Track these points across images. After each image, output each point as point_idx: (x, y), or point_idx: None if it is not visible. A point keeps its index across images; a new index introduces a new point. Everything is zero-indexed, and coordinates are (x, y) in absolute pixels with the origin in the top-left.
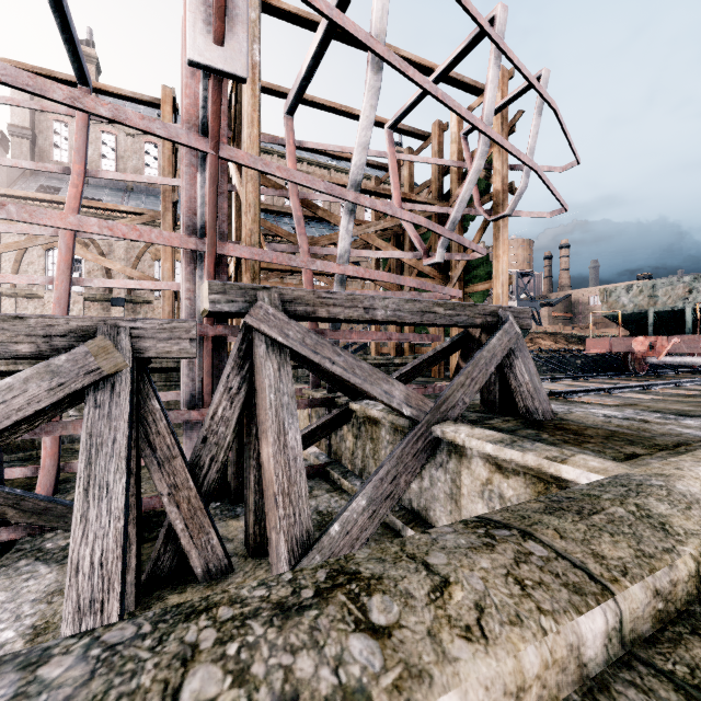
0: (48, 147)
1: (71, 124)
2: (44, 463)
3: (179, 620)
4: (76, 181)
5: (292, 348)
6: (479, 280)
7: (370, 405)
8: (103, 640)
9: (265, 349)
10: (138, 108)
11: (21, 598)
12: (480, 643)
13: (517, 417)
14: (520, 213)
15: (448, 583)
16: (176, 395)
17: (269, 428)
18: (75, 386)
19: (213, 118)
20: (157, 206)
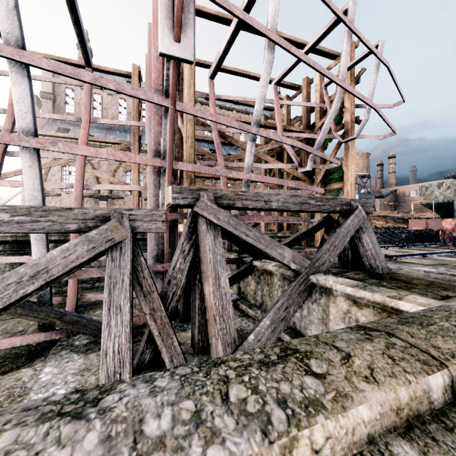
0: (62, 104)
1: (76, 89)
2: (69, 295)
3: (210, 366)
4: (85, 125)
5: (222, 226)
6: (334, 182)
7: (267, 263)
8: (177, 373)
9: (206, 227)
10: (114, 78)
11: (66, 372)
12: (374, 384)
13: (364, 271)
14: (363, 136)
15: (350, 356)
16: (144, 255)
17: (210, 275)
18: (101, 248)
19: (172, 86)
20: (126, 138)
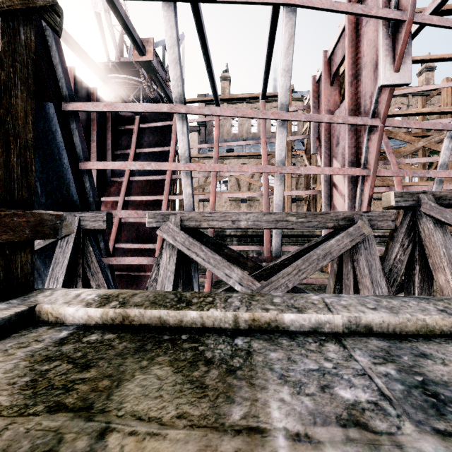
0: (211, 128)
1: None
2: None
3: None
4: (263, 146)
5: (451, 225)
6: None
7: None
8: None
9: (433, 225)
10: None
11: None
12: None
13: None
14: None
15: None
16: None
17: (446, 266)
18: (357, 240)
19: (385, 108)
20: (258, 147)
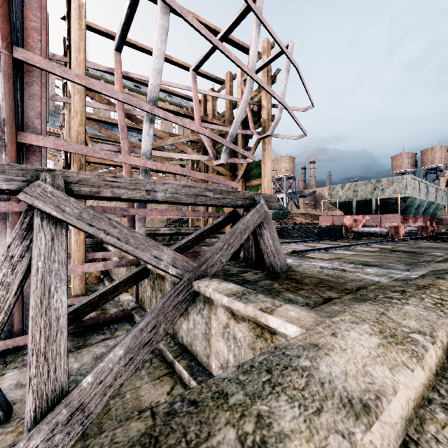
0: None
1: None
2: None
3: None
4: None
5: (67, 222)
6: (254, 178)
7: None
8: None
9: (39, 222)
10: None
11: None
12: None
13: (264, 270)
14: (279, 135)
15: None
16: None
17: (32, 293)
18: None
19: (1, 20)
20: None
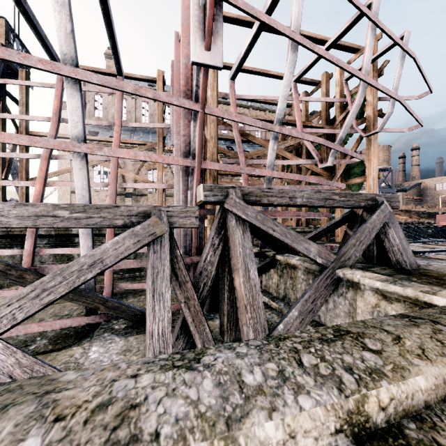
0: (92, 109)
1: (104, 95)
2: (106, 284)
3: (277, 340)
4: (117, 129)
5: (250, 222)
6: (355, 176)
7: (290, 257)
8: (250, 344)
9: (235, 223)
10: (138, 82)
11: (110, 352)
12: (427, 361)
13: (390, 267)
14: (386, 129)
15: (400, 337)
16: None
17: (240, 268)
18: (144, 241)
19: (202, 92)
20: (148, 138)
